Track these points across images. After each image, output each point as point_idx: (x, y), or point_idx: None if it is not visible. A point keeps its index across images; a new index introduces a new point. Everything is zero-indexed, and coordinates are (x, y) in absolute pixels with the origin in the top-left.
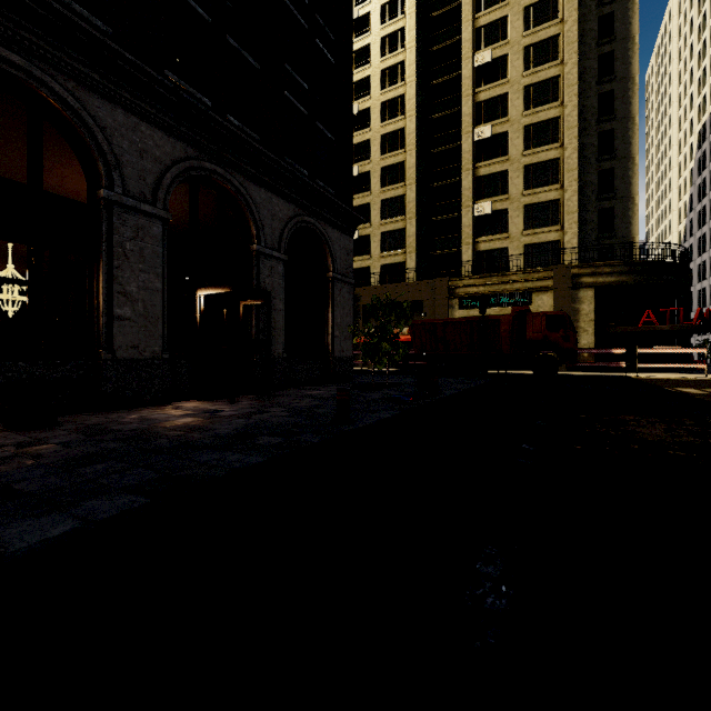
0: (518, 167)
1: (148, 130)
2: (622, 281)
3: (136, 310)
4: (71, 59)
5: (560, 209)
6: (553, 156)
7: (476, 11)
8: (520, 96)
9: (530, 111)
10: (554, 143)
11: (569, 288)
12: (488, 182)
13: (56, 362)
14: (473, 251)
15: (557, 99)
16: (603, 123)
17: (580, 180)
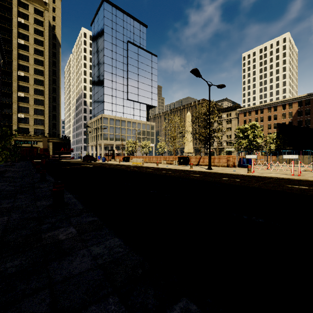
0: (32, 108)
1: None
2: (58, 141)
3: None
4: None
5: (44, 122)
6: (42, 109)
7: (18, 58)
8: (33, 90)
9: (36, 95)
10: (42, 106)
11: (47, 142)
12: (22, 108)
13: None
14: (17, 126)
15: (43, 95)
16: (54, 103)
17: (48, 114)
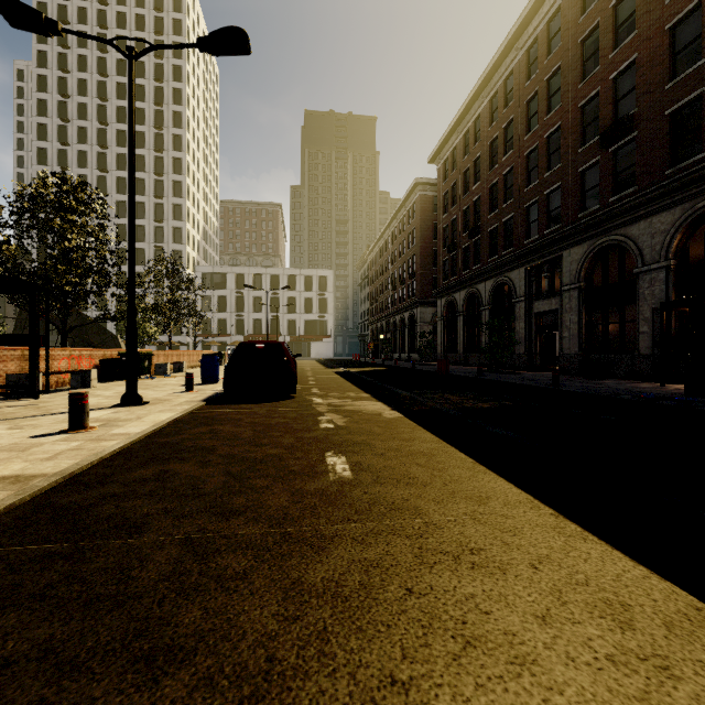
0: None
1: (657, 219)
2: None
3: (650, 327)
4: (620, 221)
5: None
6: None
7: None
8: None
9: None
10: None
11: None
12: None
13: (623, 356)
14: None
15: None
16: None
17: None
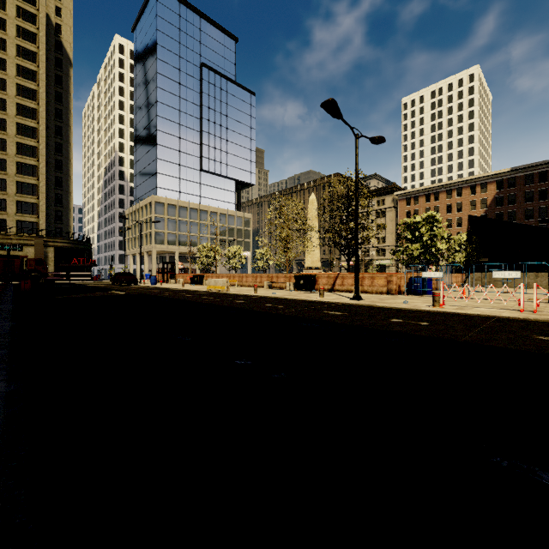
0: (13, 180)
1: None
2: (66, 246)
3: None
4: None
5: (37, 208)
6: (34, 182)
7: None
8: (14, 145)
9: (21, 156)
10: (34, 177)
11: (43, 246)
12: None
13: None
14: None
15: (35, 157)
16: (58, 173)
17: (47, 194)
